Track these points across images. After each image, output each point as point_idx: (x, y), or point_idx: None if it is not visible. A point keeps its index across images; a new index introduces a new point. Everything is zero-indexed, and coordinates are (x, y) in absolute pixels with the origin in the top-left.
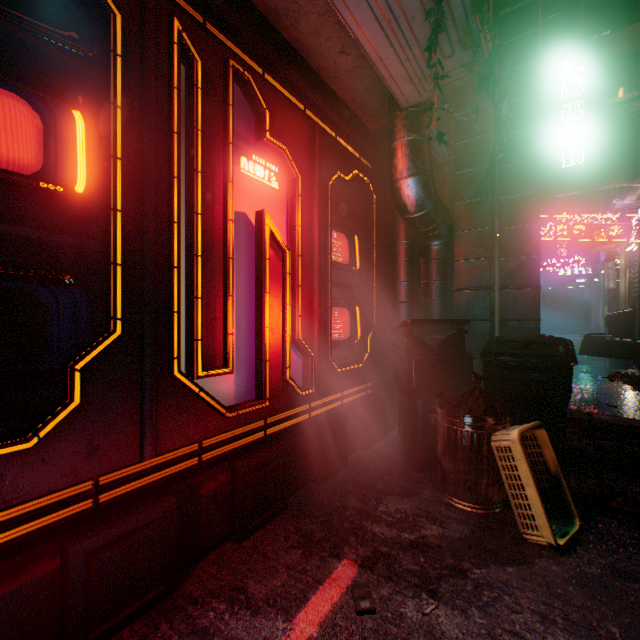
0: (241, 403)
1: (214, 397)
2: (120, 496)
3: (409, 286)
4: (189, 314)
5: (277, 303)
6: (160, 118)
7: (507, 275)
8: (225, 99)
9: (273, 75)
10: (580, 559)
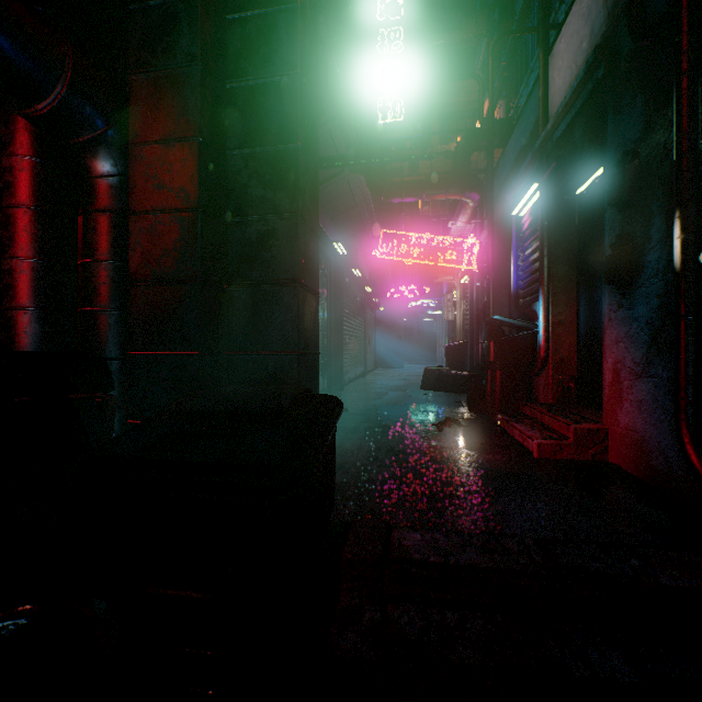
0: None
1: None
2: None
3: (34, 269)
4: None
5: None
6: None
7: (242, 255)
8: None
9: None
10: None
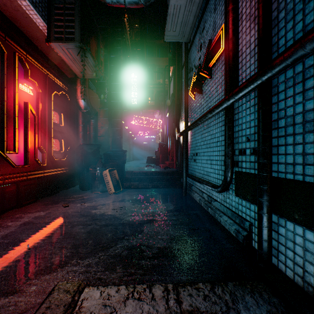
0: (19, 165)
1: (12, 160)
2: None
3: (83, 134)
4: (2, 133)
5: (33, 133)
6: None
7: (113, 133)
8: (15, 65)
9: (30, 55)
10: (120, 194)
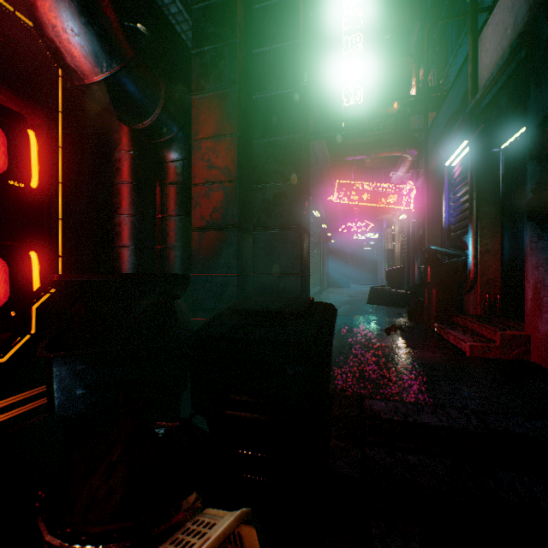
0: None
1: None
2: None
3: (133, 222)
4: None
5: None
6: None
7: (263, 209)
8: None
9: None
10: None
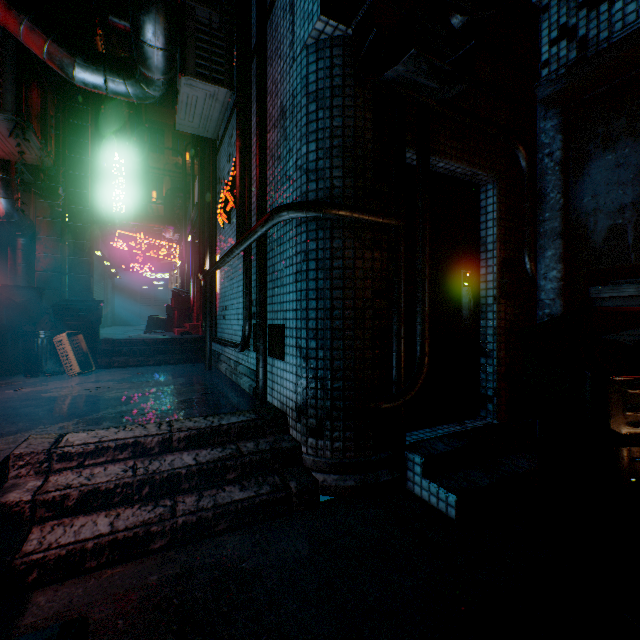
0: None
1: None
2: None
3: None
4: None
5: None
6: None
7: (73, 267)
8: None
9: None
10: (92, 375)
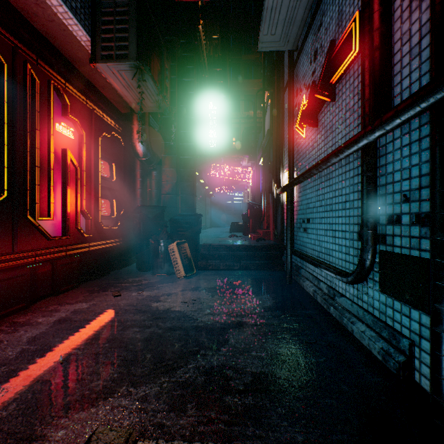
0: (56, 236)
1: (45, 230)
2: (0, 268)
3: (142, 191)
4: (33, 192)
5: (73, 192)
6: (20, 105)
7: (183, 189)
8: (49, 98)
9: (71, 84)
10: (193, 279)
